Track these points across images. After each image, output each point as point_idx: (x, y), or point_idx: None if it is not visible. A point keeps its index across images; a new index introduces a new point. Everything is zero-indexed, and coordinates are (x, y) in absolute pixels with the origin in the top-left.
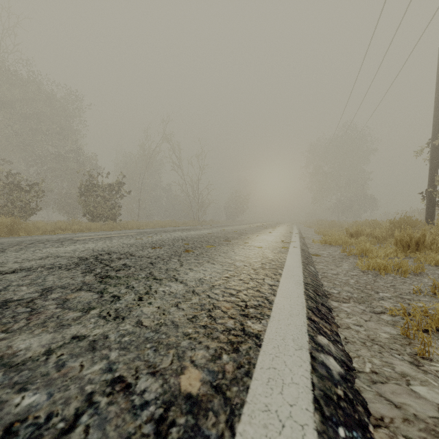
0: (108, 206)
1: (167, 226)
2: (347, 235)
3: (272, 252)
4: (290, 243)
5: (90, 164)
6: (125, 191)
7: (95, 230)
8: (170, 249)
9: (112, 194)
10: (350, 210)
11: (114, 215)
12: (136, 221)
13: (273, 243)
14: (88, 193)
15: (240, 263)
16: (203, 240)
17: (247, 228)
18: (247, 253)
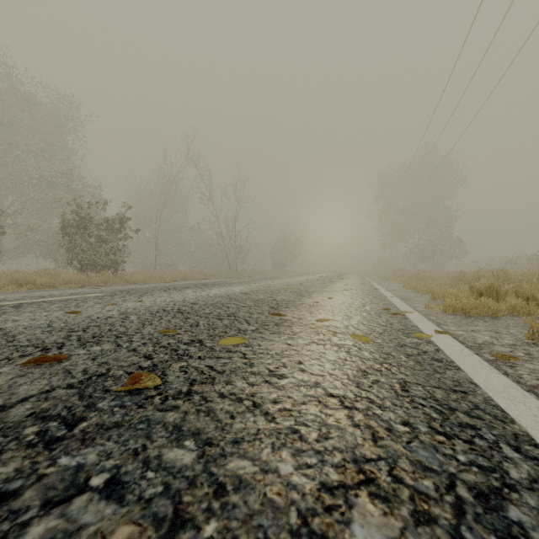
0: (105, 250)
1: (190, 279)
2: (473, 294)
3: (408, 357)
4: (408, 317)
5: (89, 195)
6: (130, 229)
7: (78, 284)
8: (96, 359)
9: (110, 233)
10: (432, 258)
11: (113, 262)
12: (148, 272)
13: (376, 318)
14: (73, 230)
15: (368, 512)
16: (224, 312)
17: (304, 281)
18: (345, 373)
